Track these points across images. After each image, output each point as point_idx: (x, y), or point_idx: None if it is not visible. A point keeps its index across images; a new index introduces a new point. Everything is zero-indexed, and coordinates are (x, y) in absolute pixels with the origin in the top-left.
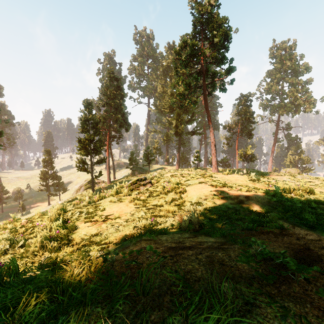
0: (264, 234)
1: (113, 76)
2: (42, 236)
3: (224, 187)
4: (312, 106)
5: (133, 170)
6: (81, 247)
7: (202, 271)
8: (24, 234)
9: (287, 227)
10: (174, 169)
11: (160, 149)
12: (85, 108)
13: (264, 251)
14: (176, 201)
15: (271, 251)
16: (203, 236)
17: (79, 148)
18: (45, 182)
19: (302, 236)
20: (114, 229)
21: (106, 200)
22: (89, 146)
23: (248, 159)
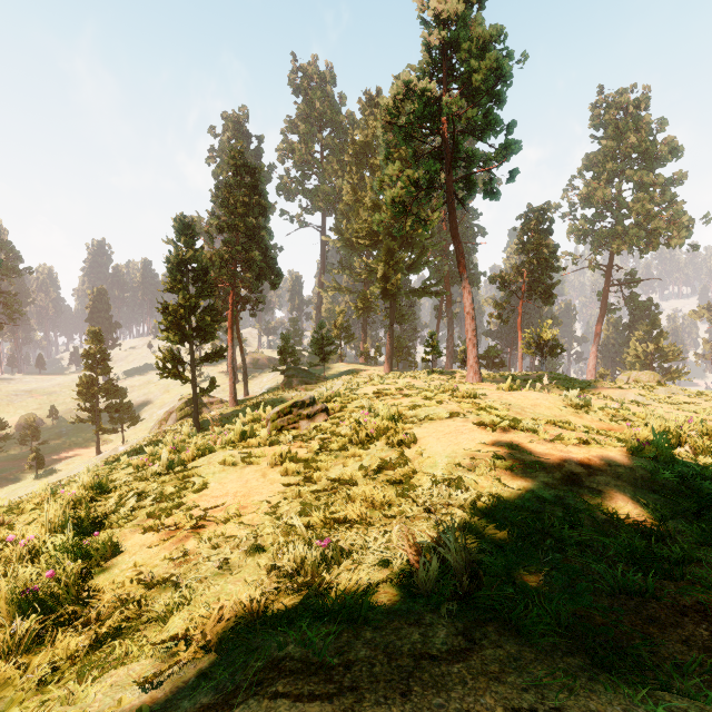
0: (690, 617)
1: (242, 163)
2: None
3: (513, 428)
4: (684, 234)
5: (288, 375)
6: (111, 630)
7: None
8: None
9: None
10: (381, 373)
11: (348, 327)
12: (178, 235)
13: None
14: (391, 470)
15: None
16: (497, 637)
17: (165, 325)
18: (90, 403)
19: None
20: (216, 562)
21: (213, 459)
22: (188, 321)
23: (546, 351)
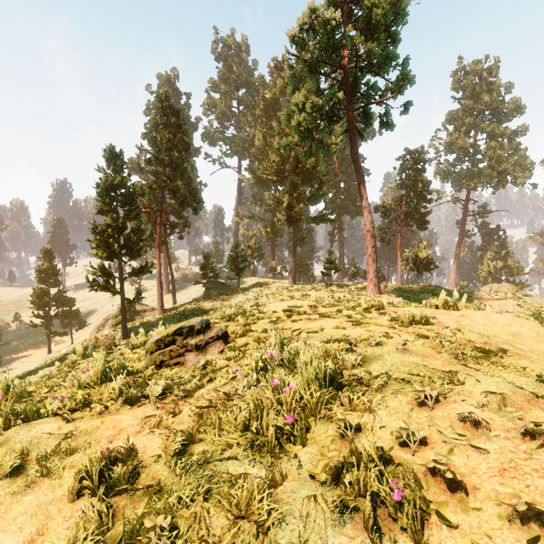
0: None
1: (168, 105)
2: None
3: None
4: (527, 174)
5: (208, 287)
6: None
7: None
8: None
9: None
10: (287, 285)
11: (259, 248)
12: (108, 164)
13: None
14: None
15: None
16: None
17: (96, 243)
18: (43, 310)
19: None
20: None
21: None
22: (116, 239)
23: (421, 267)
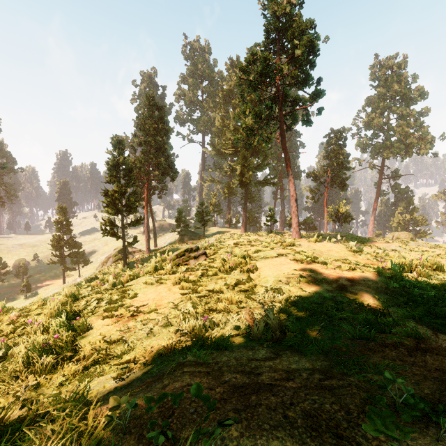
0: (389, 348)
1: (153, 103)
2: (29, 345)
3: (313, 262)
4: (428, 146)
5: (181, 234)
6: (92, 363)
7: None
8: (9, 337)
9: (427, 335)
10: (239, 233)
11: (219, 205)
12: (114, 148)
13: (409, 399)
14: (242, 285)
15: (417, 393)
16: (290, 354)
17: (106, 203)
18: (59, 251)
19: None
20: (145, 331)
21: (139, 281)
22: (120, 201)
23: (342, 220)
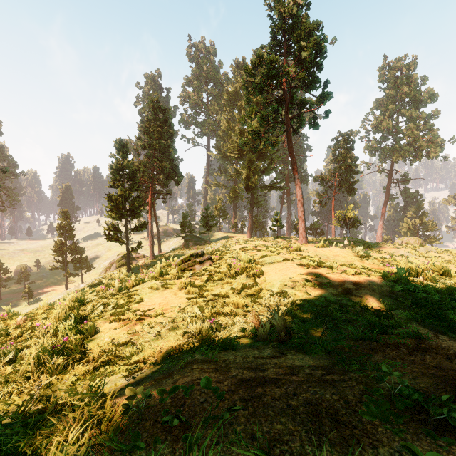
0: (391, 348)
1: (157, 106)
2: (40, 347)
3: (319, 267)
4: (438, 150)
5: (186, 240)
6: (101, 364)
7: (302, 437)
8: (17, 340)
9: (427, 336)
10: (245, 238)
11: (224, 209)
12: (117, 152)
13: (404, 390)
14: (248, 289)
15: (413, 387)
16: (295, 353)
17: (109, 208)
18: (62, 257)
19: (455, 353)
20: (153, 334)
21: (145, 286)
22: (124, 205)
23: (349, 224)
